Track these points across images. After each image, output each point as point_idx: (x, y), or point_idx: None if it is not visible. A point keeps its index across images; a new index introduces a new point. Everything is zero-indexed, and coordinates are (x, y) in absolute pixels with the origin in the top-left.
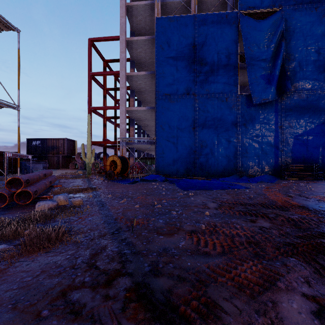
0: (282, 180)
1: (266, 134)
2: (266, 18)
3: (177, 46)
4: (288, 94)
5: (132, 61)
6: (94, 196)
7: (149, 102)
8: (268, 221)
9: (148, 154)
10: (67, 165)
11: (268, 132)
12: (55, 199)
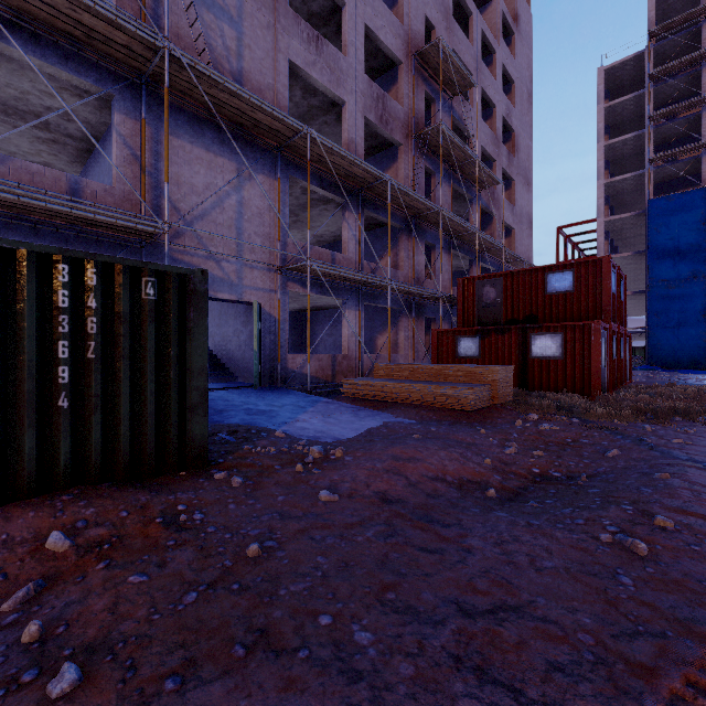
0: None
1: None
2: None
3: (679, 227)
4: None
5: (606, 231)
6: None
7: (626, 271)
8: None
9: None
10: None
11: None
12: None
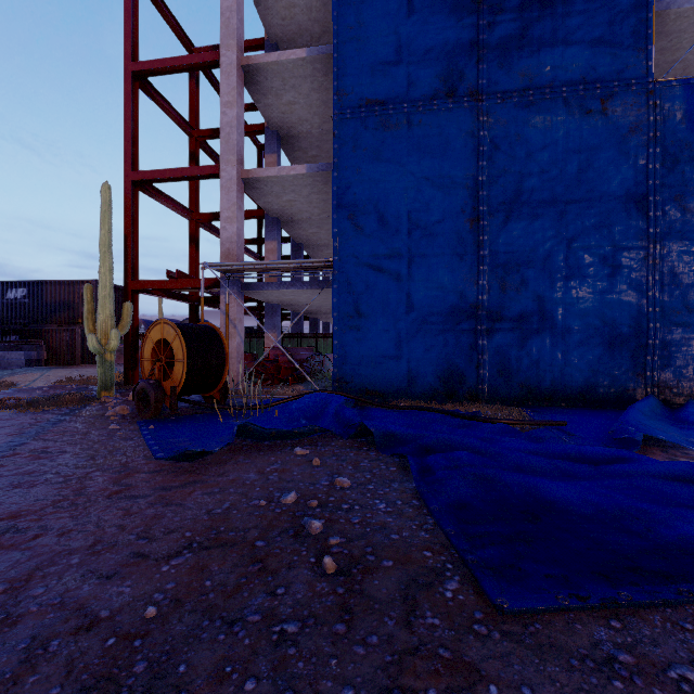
0: None
1: None
2: None
3: None
4: None
5: (272, 44)
6: None
7: None
8: None
9: (326, 325)
10: None
11: None
12: None
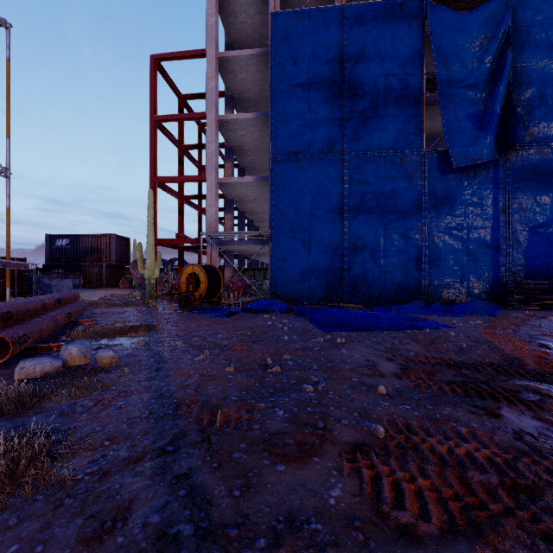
0: (508, 309)
1: (476, 225)
2: (477, 8)
3: (310, 65)
4: (518, 149)
5: (229, 96)
6: (148, 344)
7: (259, 171)
8: (528, 413)
9: (257, 261)
10: (115, 282)
11: (481, 221)
12: (61, 353)
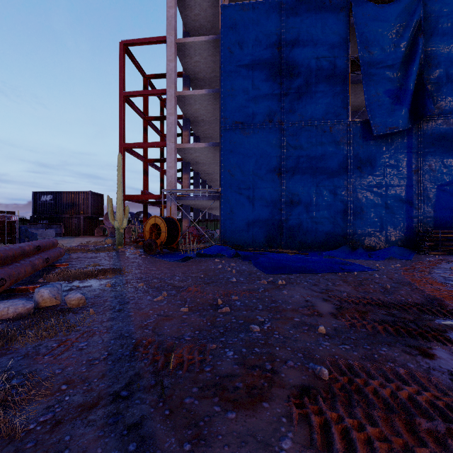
0: (421, 254)
1: (393, 183)
2: (394, 1)
3: (254, 49)
4: (428, 120)
5: (186, 76)
6: (114, 286)
7: (211, 138)
8: None
9: (209, 214)
10: (91, 231)
11: (397, 180)
12: (35, 295)
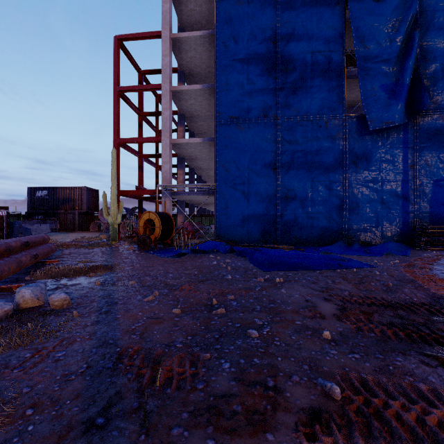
0: (417, 250)
1: (389, 178)
2: None
3: (249, 43)
4: (424, 115)
5: (181, 71)
6: (104, 284)
7: (206, 134)
8: None
9: (204, 210)
10: (86, 226)
11: (393, 175)
12: (15, 295)
